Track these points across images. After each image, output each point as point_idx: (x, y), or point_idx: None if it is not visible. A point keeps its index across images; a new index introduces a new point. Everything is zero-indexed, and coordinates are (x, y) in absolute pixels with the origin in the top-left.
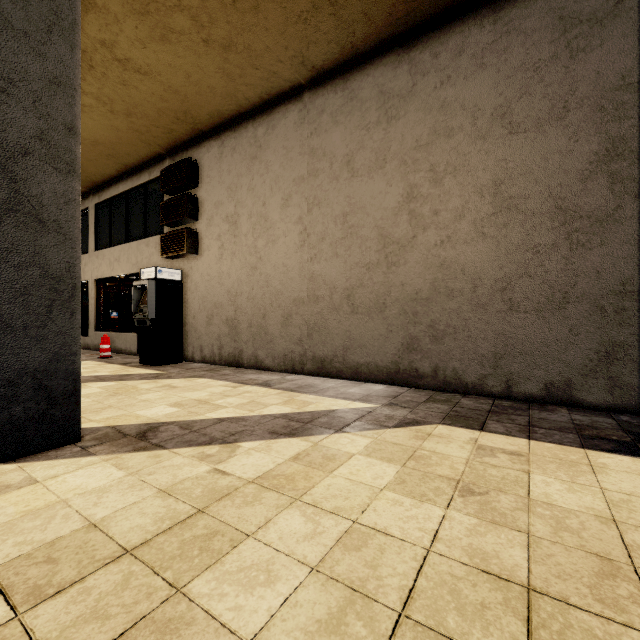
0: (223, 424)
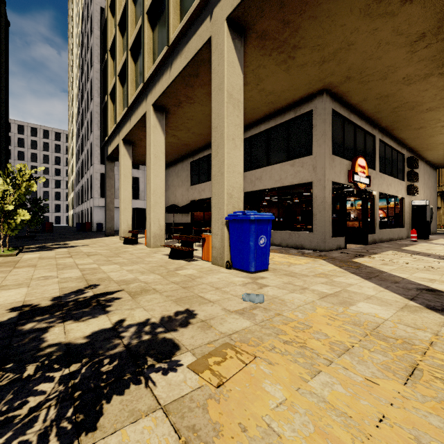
0: None
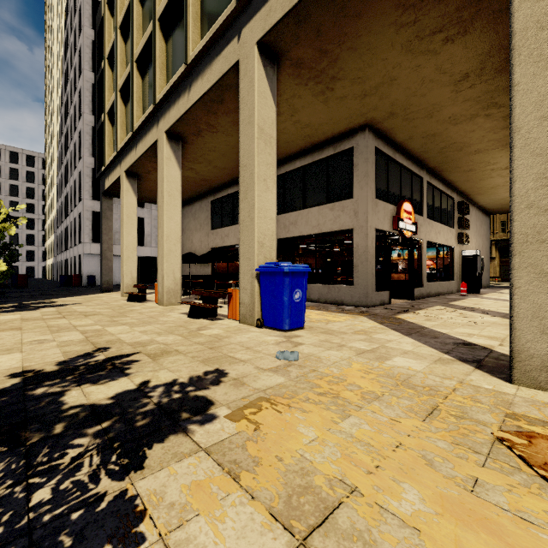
0: None
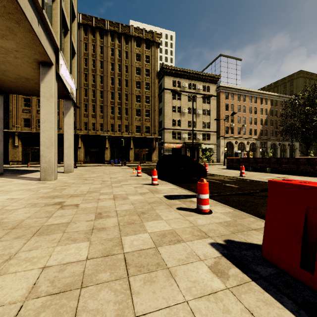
0: (27, 179)
